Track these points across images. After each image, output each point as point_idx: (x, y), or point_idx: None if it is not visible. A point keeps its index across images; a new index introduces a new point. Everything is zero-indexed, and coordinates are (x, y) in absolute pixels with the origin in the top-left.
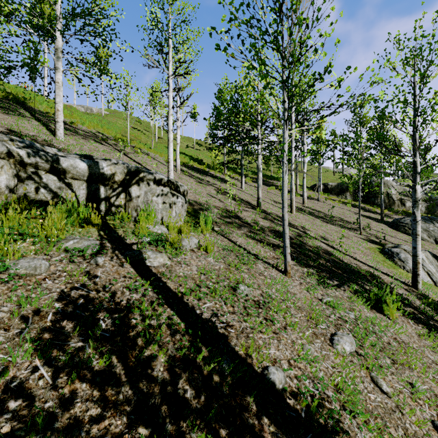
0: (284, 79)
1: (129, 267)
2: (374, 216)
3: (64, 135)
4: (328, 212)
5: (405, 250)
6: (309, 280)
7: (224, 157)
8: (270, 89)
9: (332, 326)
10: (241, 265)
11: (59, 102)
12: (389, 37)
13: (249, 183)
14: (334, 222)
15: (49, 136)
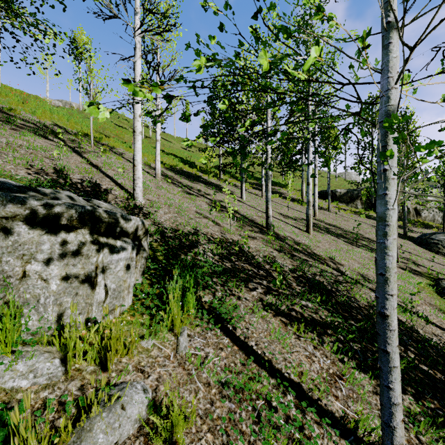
0: None
1: None
2: None
3: None
4: (345, 226)
5: None
6: None
7: (220, 160)
8: None
9: None
10: None
11: None
12: None
13: (249, 189)
14: (358, 242)
15: None
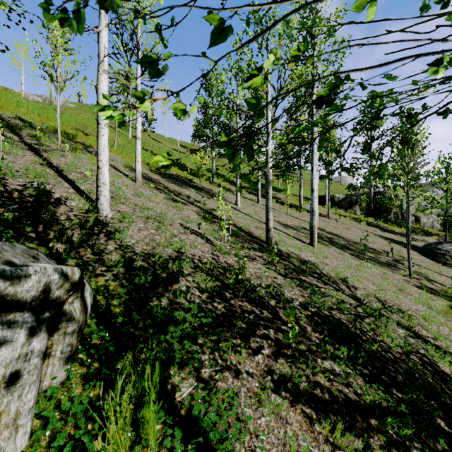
0: None
1: None
2: (396, 238)
3: None
4: (347, 235)
5: None
6: None
7: (213, 162)
8: None
9: None
10: None
11: None
12: None
13: (244, 194)
14: (364, 255)
15: None
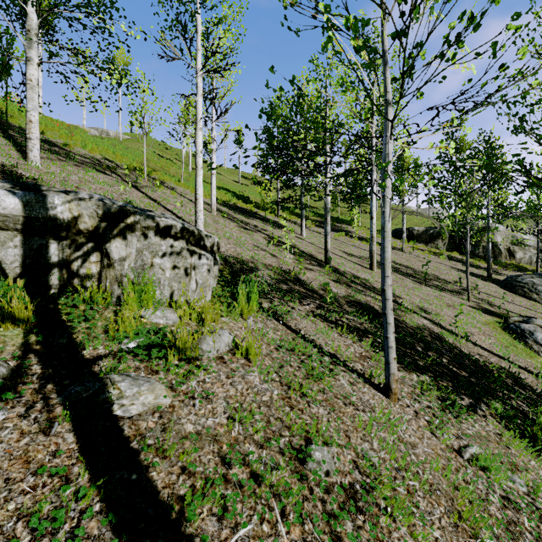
0: (385, 48)
1: (64, 430)
2: (477, 272)
3: (45, 159)
4: (418, 267)
5: (541, 327)
6: (427, 401)
7: (278, 194)
8: (369, 53)
9: (503, 534)
10: (309, 382)
11: (33, 109)
12: (532, 6)
13: (310, 227)
14: (429, 282)
15: (16, 160)
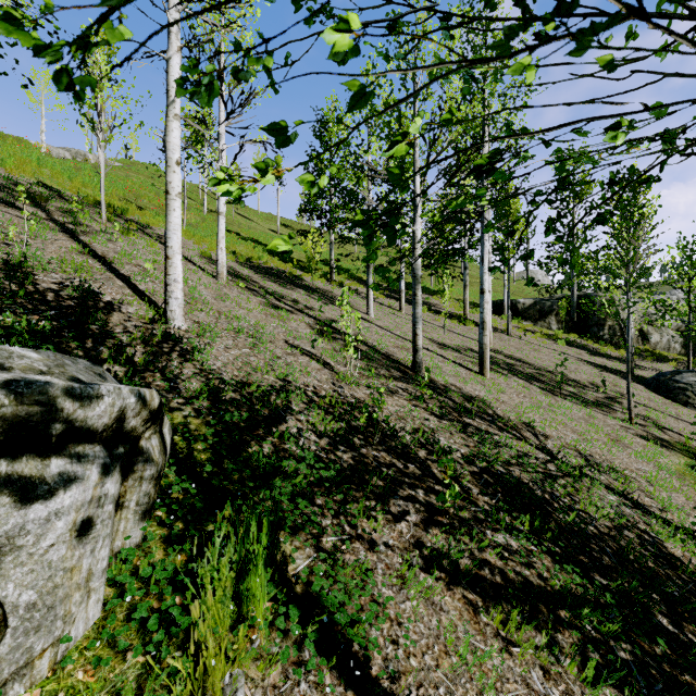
0: None
1: None
2: (612, 365)
3: None
4: (536, 361)
5: None
6: None
7: (331, 249)
8: None
9: None
10: None
11: None
12: None
13: (378, 298)
14: (562, 390)
15: None
